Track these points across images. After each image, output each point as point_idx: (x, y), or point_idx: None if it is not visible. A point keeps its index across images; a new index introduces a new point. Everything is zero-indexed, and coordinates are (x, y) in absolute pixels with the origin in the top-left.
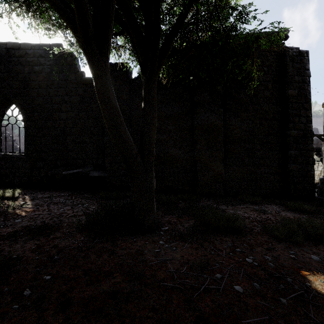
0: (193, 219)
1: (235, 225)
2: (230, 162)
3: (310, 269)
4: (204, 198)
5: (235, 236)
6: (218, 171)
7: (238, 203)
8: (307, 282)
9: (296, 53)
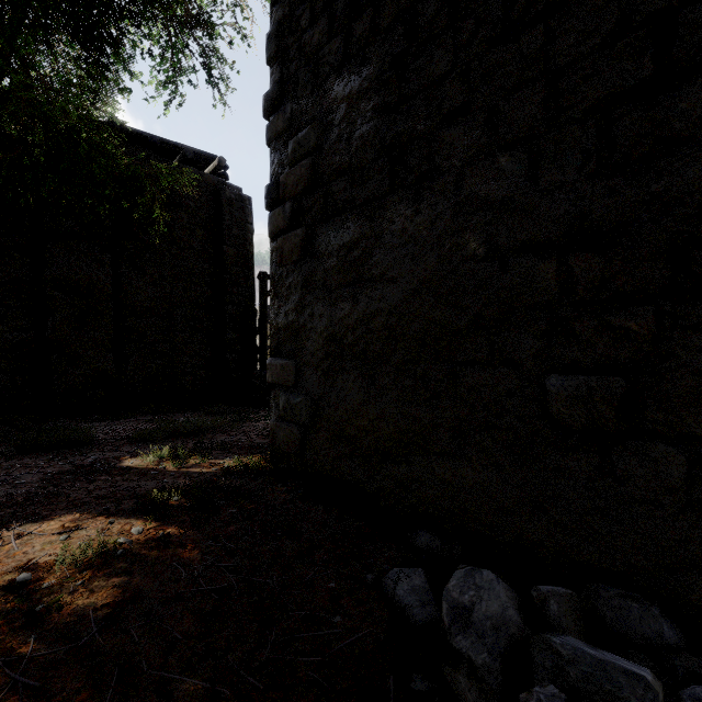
0: (5, 446)
1: (76, 436)
2: (128, 351)
3: (137, 456)
4: (65, 418)
5: (71, 450)
6: (101, 366)
7: (127, 416)
8: (118, 463)
9: (236, 196)
